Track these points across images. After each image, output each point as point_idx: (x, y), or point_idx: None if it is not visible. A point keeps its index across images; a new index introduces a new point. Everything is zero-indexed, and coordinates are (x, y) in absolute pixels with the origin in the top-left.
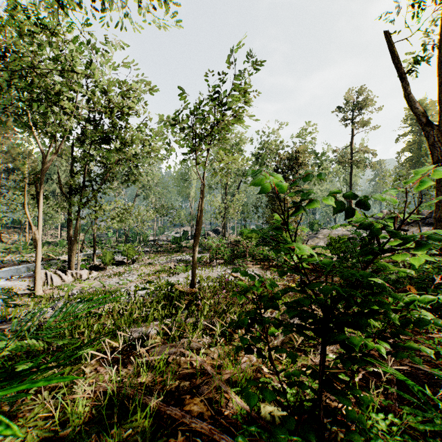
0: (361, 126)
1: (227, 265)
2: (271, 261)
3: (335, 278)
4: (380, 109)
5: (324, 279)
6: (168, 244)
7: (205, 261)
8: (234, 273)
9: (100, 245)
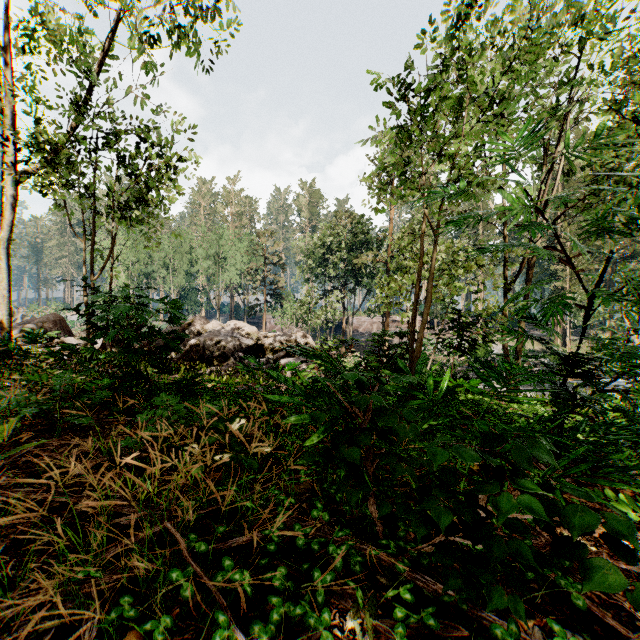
0: None
1: None
2: None
3: None
4: None
5: None
6: None
7: None
8: None
9: None
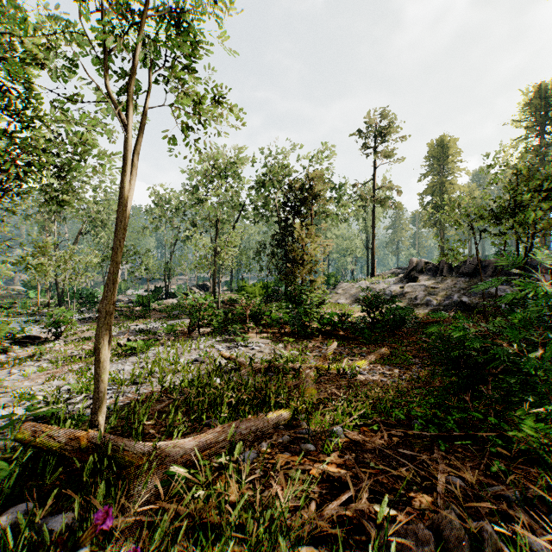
0: (385, 156)
1: (216, 336)
2: (282, 326)
3: (382, 350)
4: (406, 138)
5: (365, 351)
6: (129, 306)
7: (182, 330)
8: (227, 348)
9: (6, 311)
